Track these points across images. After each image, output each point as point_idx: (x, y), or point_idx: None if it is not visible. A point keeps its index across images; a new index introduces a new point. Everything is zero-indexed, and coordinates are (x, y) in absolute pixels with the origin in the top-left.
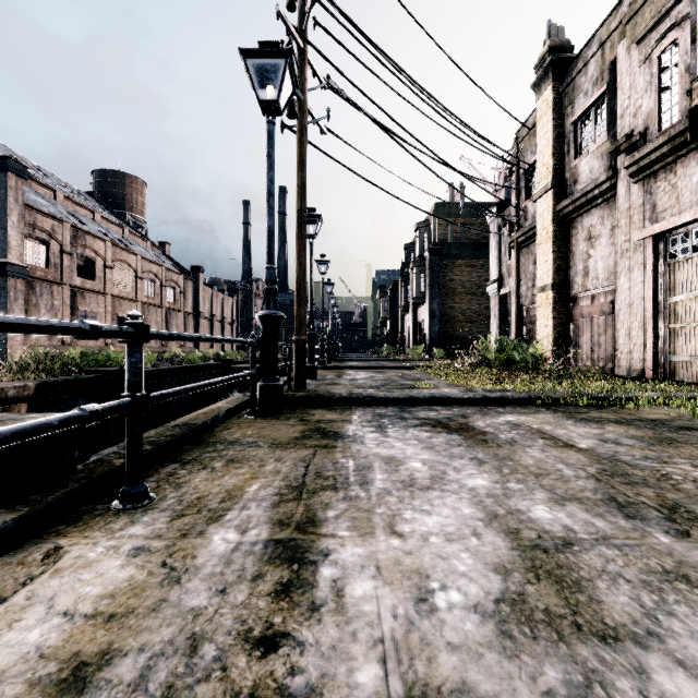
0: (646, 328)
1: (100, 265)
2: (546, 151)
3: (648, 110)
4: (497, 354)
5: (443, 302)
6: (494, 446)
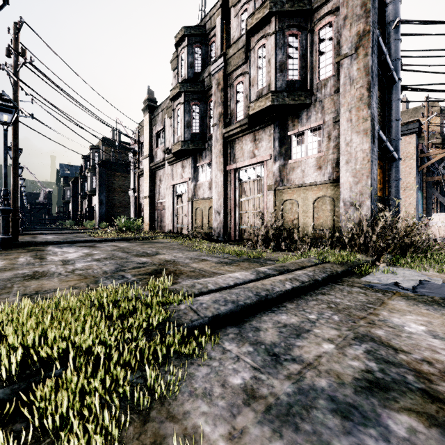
0: (171, 216)
1: None
2: (147, 140)
3: (172, 143)
4: (125, 225)
5: (108, 195)
6: (97, 248)
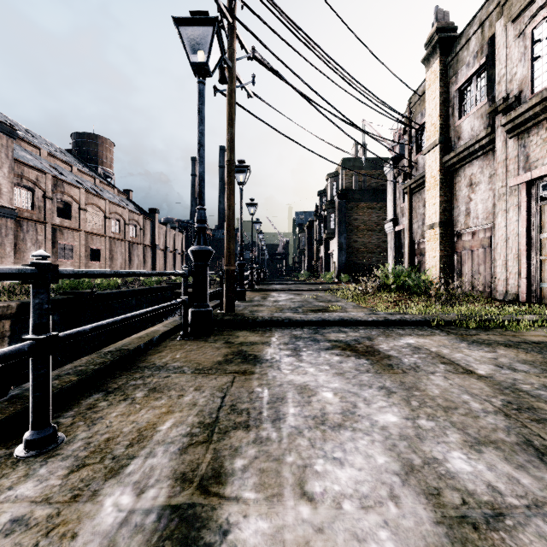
0: (520, 260)
1: (76, 208)
2: (434, 113)
3: (522, 77)
4: (394, 280)
5: (349, 237)
6: (400, 372)
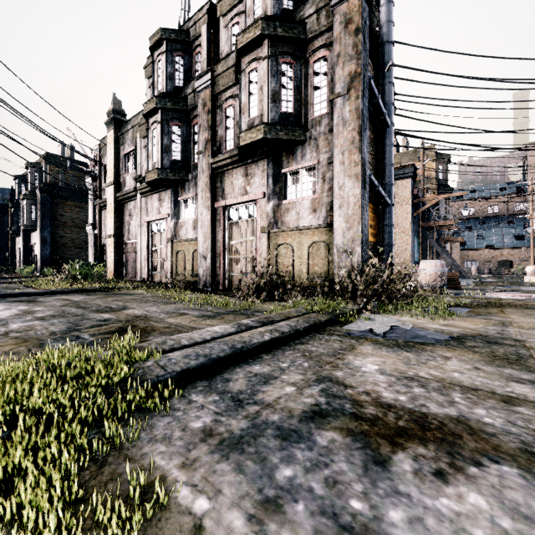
0: (145, 260)
1: None
2: (112, 163)
3: (146, 169)
4: (80, 272)
5: (54, 232)
6: (39, 303)
